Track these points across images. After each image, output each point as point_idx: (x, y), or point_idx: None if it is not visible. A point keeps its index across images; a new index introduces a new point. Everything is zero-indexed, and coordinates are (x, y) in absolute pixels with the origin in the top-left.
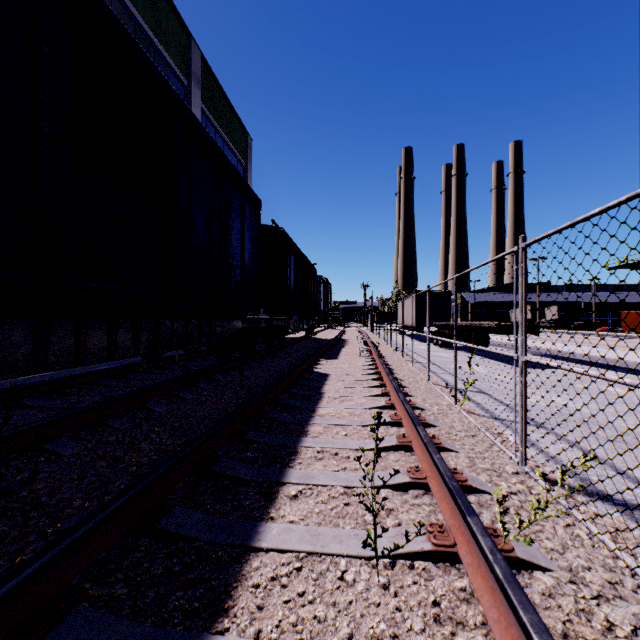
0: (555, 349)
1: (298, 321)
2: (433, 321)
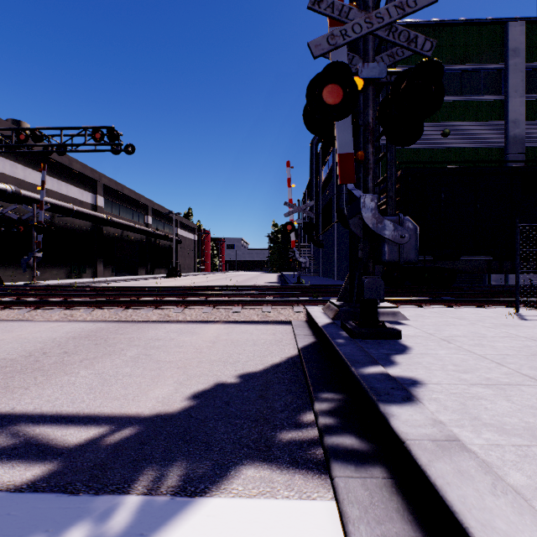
0: None
1: None
2: None
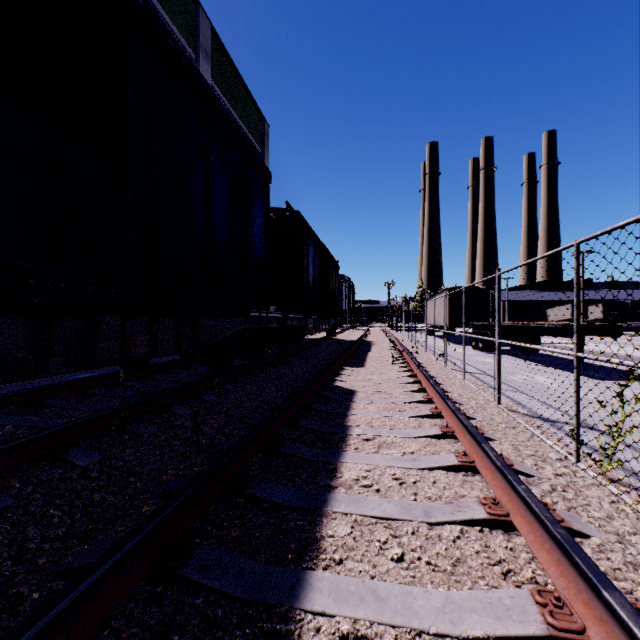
0: (634, 355)
1: (318, 321)
2: (469, 321)
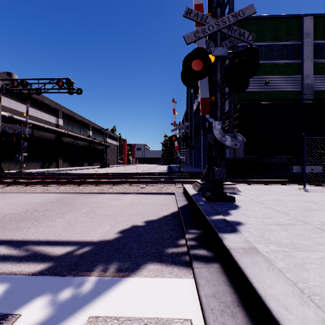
0: None
1: None
2: None
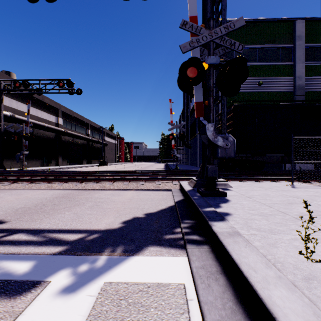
0: None
1: None
2: None
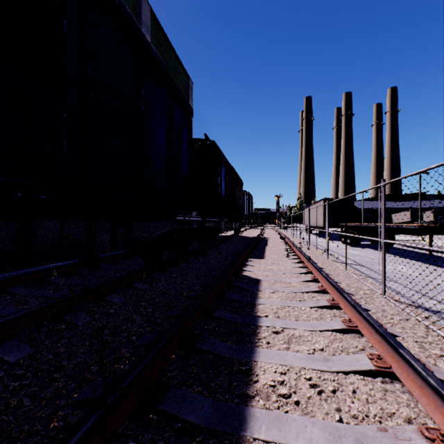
0: None
1: (228, 223)
2: (338, 223)
